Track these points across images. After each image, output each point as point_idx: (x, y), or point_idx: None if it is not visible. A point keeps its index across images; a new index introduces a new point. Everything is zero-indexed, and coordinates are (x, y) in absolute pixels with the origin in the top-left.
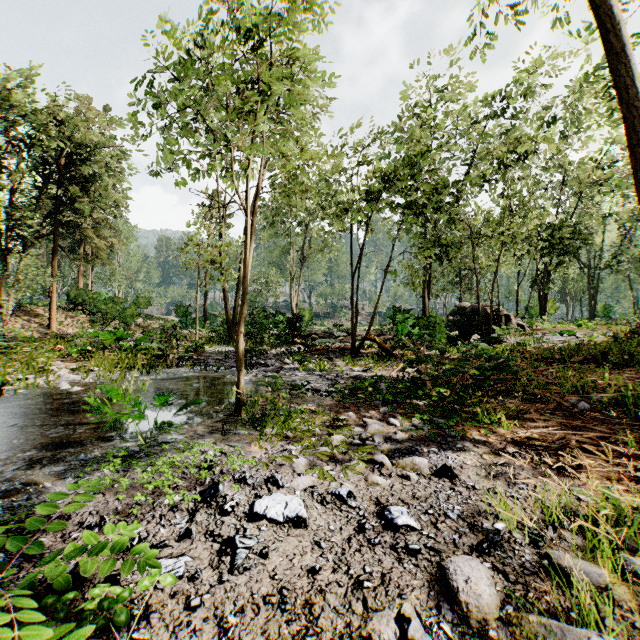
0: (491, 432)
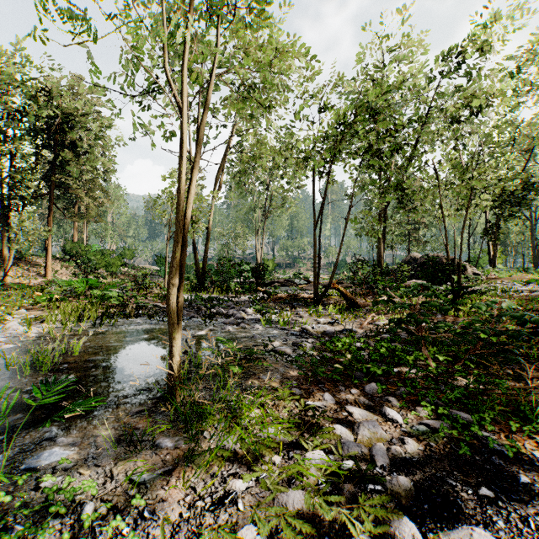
0: None
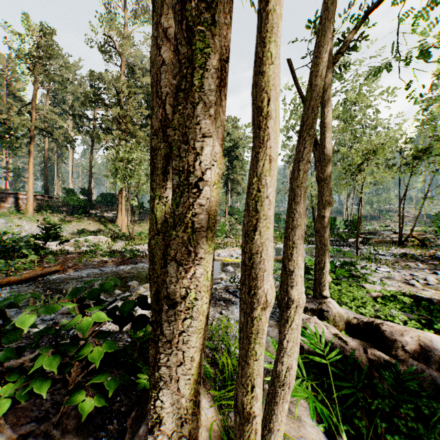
0: None
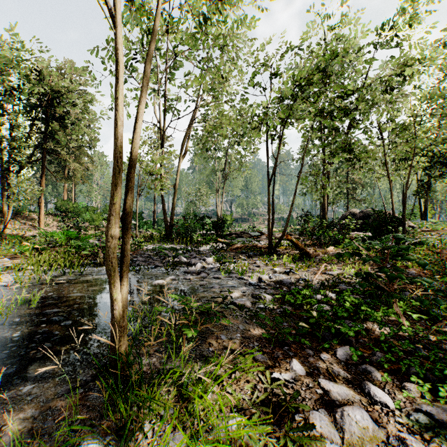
0: None
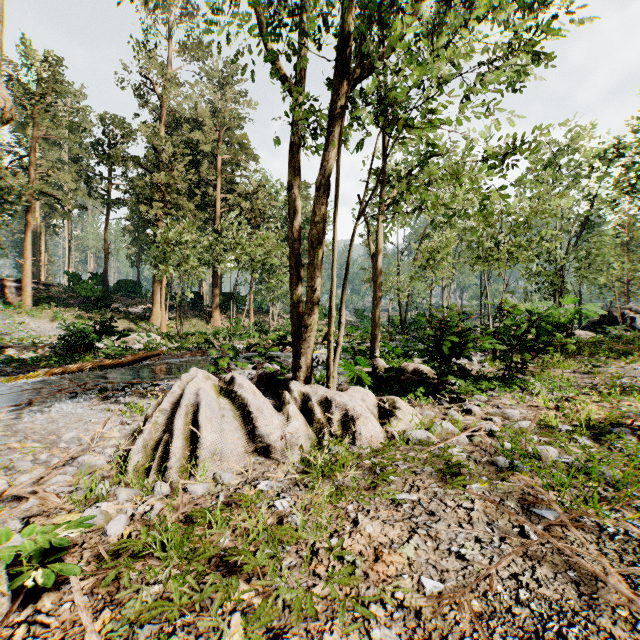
0: None
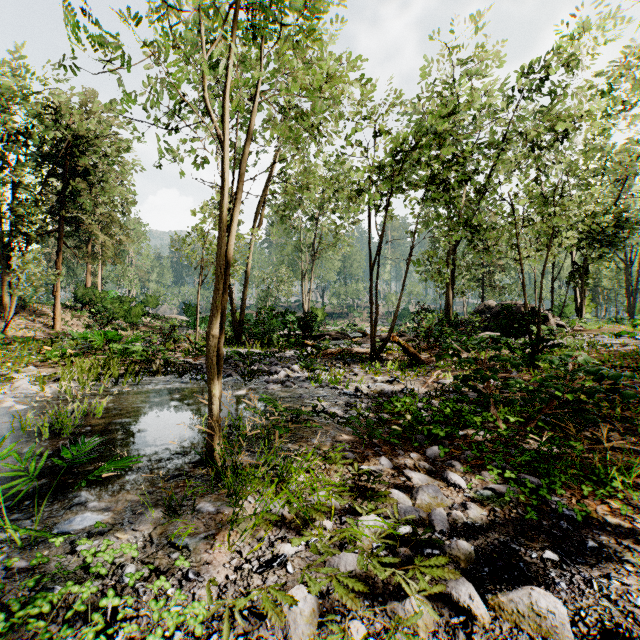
0: (627, 506)
